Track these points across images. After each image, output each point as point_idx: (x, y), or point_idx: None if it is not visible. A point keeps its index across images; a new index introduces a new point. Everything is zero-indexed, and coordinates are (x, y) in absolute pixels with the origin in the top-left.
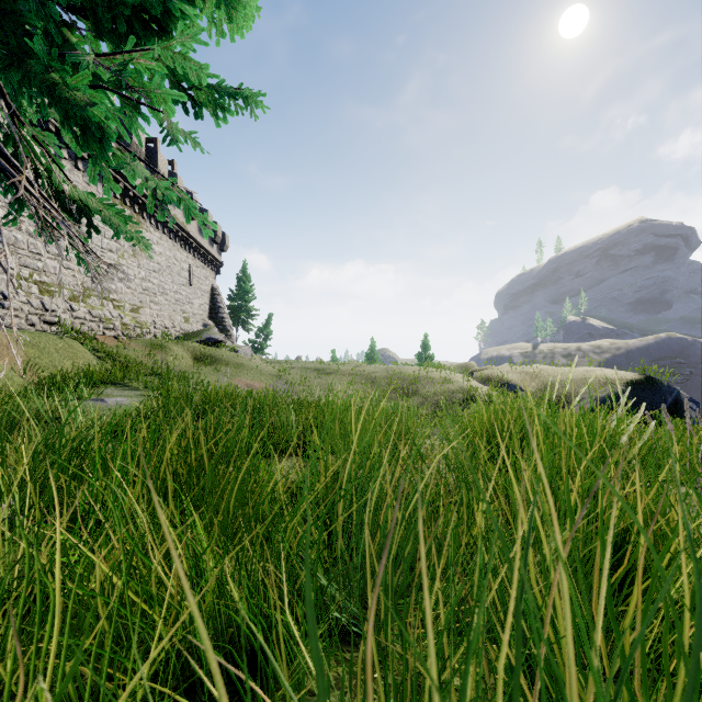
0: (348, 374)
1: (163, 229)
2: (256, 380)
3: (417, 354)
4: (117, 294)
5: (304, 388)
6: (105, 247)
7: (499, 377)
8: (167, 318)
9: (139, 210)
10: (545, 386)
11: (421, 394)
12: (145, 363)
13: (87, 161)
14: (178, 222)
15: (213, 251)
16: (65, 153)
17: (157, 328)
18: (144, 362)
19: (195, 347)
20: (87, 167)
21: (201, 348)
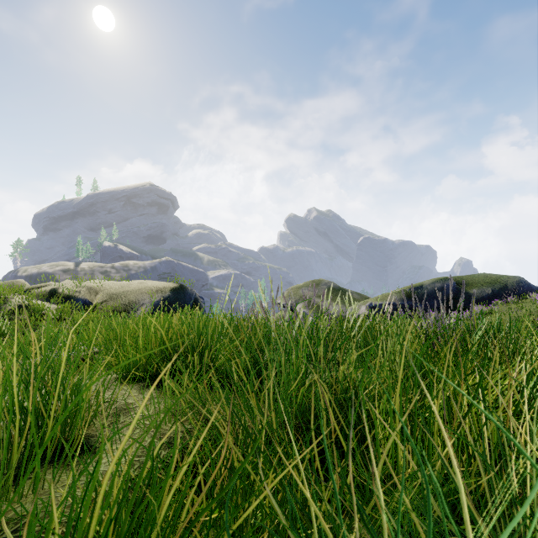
0: None
1: None
2: None
3: None
4: None
5: None
6: None
7: (65, 293)
8: None
9: None
10: (111, 297)
11: None
12: None
13: None
14: None
15: None
16: None
17: None
18: None
19: None
20: None
21: None
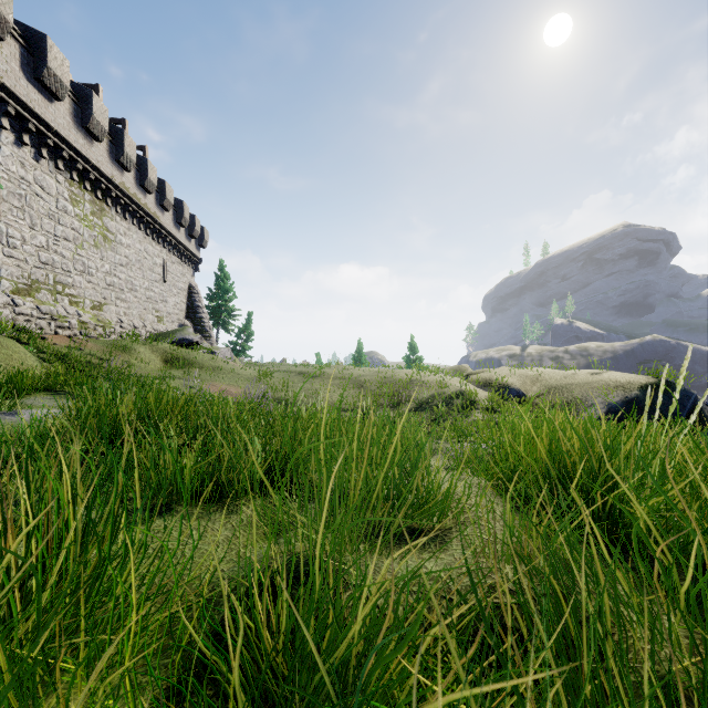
0: (335, 378)
1: (132, 219)
2: (232, 384)
3: (407, 357)
4: (75, 289)
5: (286, 394)
6: (60, 235)
7: (498, 381)
8: (136, 317)
9: (103, 196)
10: (548, 390)
11: (415, 399)
12: (102, 366)
13: (35, 135)
14: (149, 212)
15: (190, 246)
16: (5, 122)
17: (124, 327)
18: (101, 365)
19: (166, 348)
20: (35, 142)
21: (172, 349)
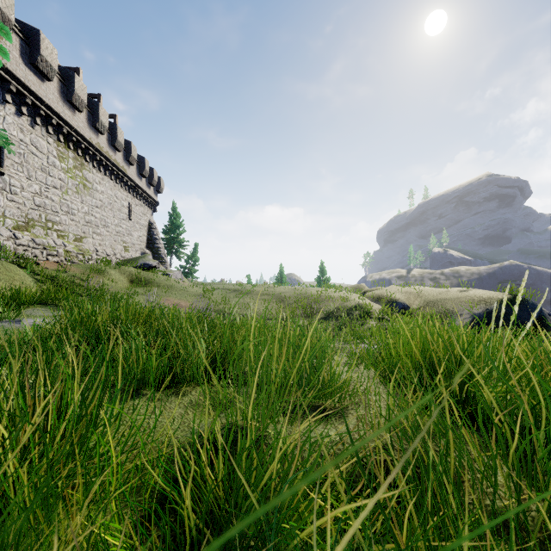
0: (262, 294)
1: (105, 171)
2: (182, 299)
3: (318, 278)
4: (61, 225)
5: (224, 306)
6: (50, 184)
7: (388, 297)
8: (108, 247)
9: (83, 153)
10: (427, 304)
11: (324, 311)
12: (83, 285)
13: (31, 107)
14: (118, 166)
15: (150, 192)
16: (9, 97)
17: (99, 255)
18: (82, 284)
19: (131, 271)
20: (31, 112)
21: (136, 272)
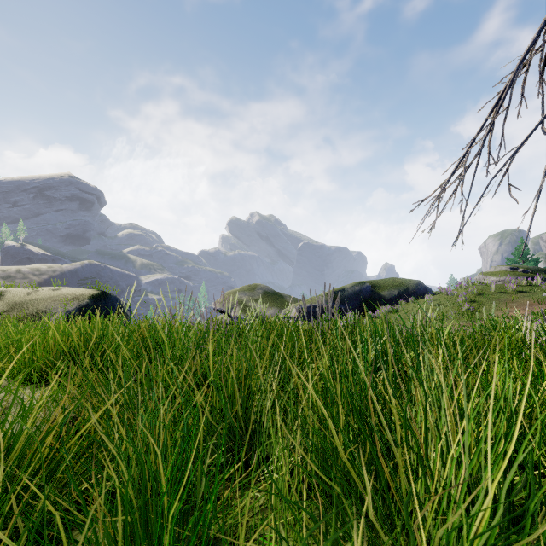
0: None
1: None
2: None
3: None
4: None
5: None
6: None
7: None
8: None
9: None
10: (13, 307)
11: None
12: None
13: None
14: None
15: None
16: None
17: None
18: None
19: None
20: None
21: None
